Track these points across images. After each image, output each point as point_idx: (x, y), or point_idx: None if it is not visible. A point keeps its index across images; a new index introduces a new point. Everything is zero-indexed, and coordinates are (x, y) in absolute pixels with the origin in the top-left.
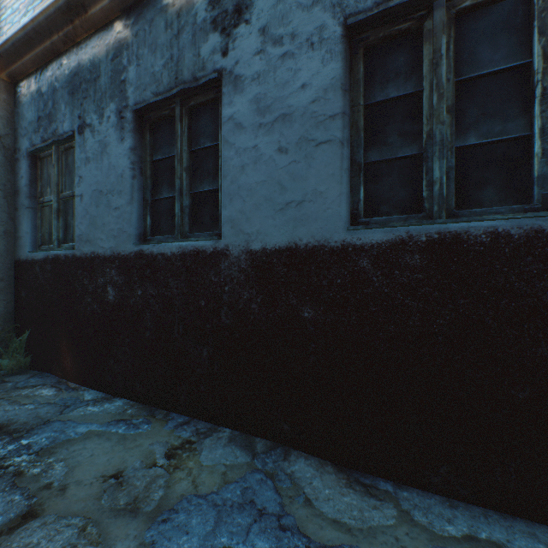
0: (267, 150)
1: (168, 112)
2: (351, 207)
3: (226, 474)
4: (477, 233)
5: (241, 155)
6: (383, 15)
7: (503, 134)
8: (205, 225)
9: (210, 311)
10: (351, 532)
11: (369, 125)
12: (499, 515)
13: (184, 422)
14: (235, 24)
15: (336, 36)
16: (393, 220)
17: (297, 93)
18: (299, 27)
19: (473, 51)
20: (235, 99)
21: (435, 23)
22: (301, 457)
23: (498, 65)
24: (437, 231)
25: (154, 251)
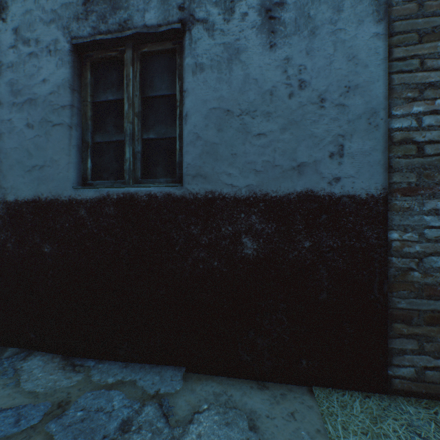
0: (19, 124)
1: None
2: (83, 173)
3: None
4: (142, 194)
5: None
6: (96, 44)
7: (166, 135)
8: None
9: None
10: (37, 396)
11: (97, 116)
12: (150, 366)
13: None
14: None
15: (66, 50)
16: (107, 183)
17: (40, 85)
18: (41, 36)
19: (152, 80)
20: None
21: (127, 57)
22: (40, 356)
23: (164, 92)
24: (123, 192)
25: None
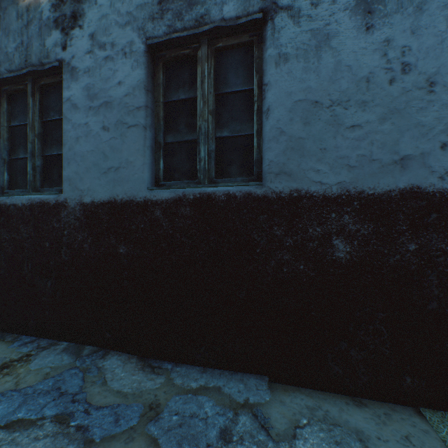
0: (95, 127)
1: (23, 87)
2: (155, 173)
3: (49, 374)
4: (220, 194)
5: (76, 129)
6: (170, 42)
7: (241, 132)
8: (54, 182)
9: (53, 250)
10: (126, 396)
11: (168, 116)
12: (229, 373)
13: (30, 341)
14: (72, 27)
15: (141, 51)
16: (180, 184)
17: (116, 88)
18: (117, 39)
19: (226, 76)
20: (72, 85)
21: (202, 54)
22: (116, 355)
23: (239, 87)
24: (199, 192)
25: (8, 202)
